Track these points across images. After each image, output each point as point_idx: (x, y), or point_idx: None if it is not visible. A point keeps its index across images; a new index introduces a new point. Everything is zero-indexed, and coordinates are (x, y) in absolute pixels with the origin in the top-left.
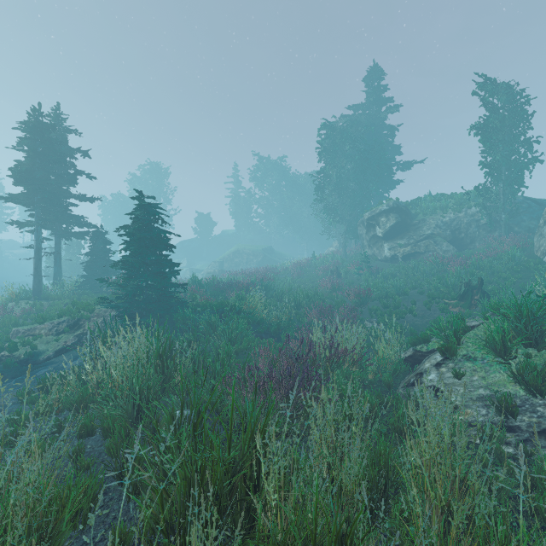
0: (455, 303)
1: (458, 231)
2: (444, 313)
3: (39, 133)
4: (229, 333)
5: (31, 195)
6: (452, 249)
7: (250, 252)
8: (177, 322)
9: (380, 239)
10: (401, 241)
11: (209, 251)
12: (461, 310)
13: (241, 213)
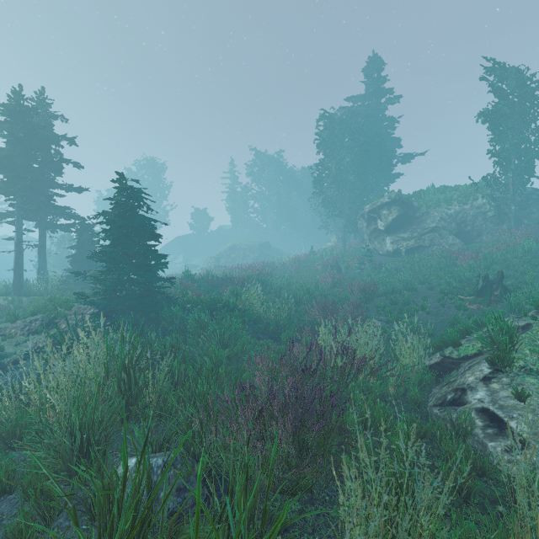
0: (472, 299)
1: (464, 224)
2: (460, 310)
3: (20, 117)
4: (220, 334)
5: (12, 184)
6: (458, 242)
7: (246, 248)
8: (163, 321)
9: (382, 232)
10: (404, 235)
11: (205, 246)
12: (480, 307)
13: (238, 209)
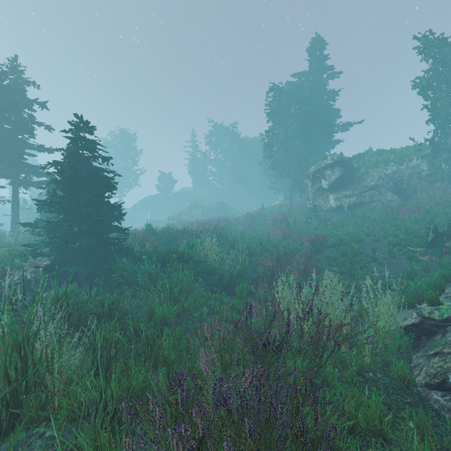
0: (423, 250)
1: (400, 182)
2: (412, 262)
3: None
4: (171, 288)
5: None
6: (396, 199)
7: (205, 206)
8: (116, 273)
9: (326, 190)
10: (346, 192)
11: (170, 205)
12: (433, 259)
13: (198, 172)
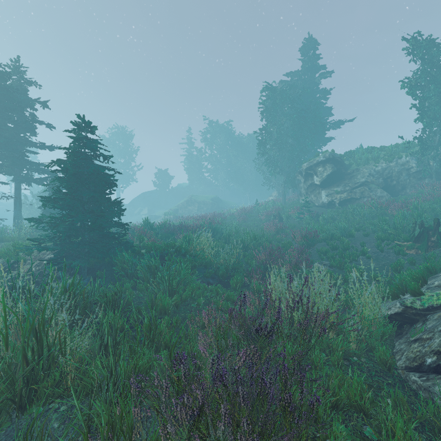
0: (410, 245)
1: (390, 179)
2: (399, 255)
3: None
4: (170, 280)
5: None
6: (386, 195)
7: (201, 201)
8: (116, 266)
9: (318, 187)
10: (337, 189)
11: (167, 201)
12: (419, 253)
13: (194, 169)
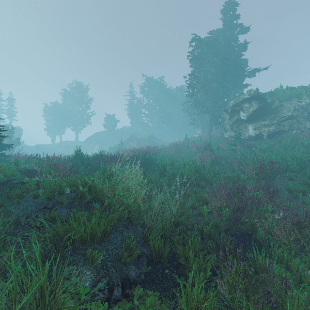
0: None
1: None
2: None
3: None
4: None
5: None
6: None
7: (139, 138)
8: None
9: (244, 121)
10: (264, 122)
11: (114, 139)
12: None
13: (135, 114)
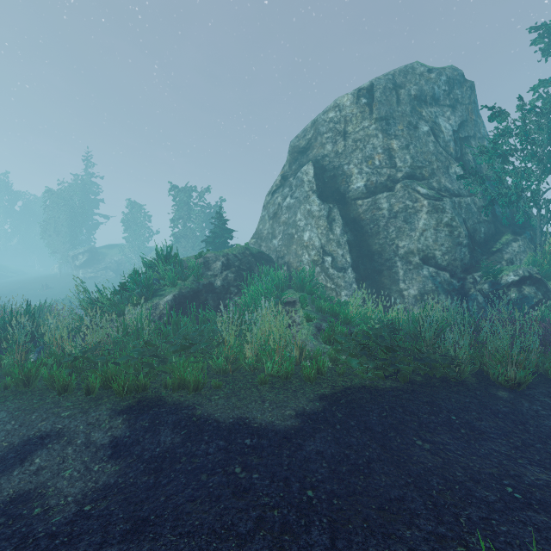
0: None
1: (120, 265)
2: None
3: None
4: None
5: None
6: (113, 274)
7: None
8: None
9: (79, 267)
10: (89, 269)
11: None
12: None
13: None
